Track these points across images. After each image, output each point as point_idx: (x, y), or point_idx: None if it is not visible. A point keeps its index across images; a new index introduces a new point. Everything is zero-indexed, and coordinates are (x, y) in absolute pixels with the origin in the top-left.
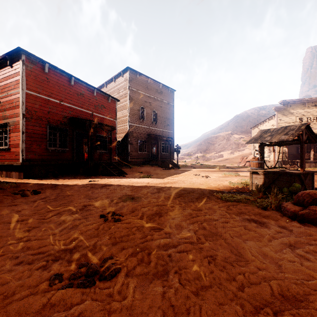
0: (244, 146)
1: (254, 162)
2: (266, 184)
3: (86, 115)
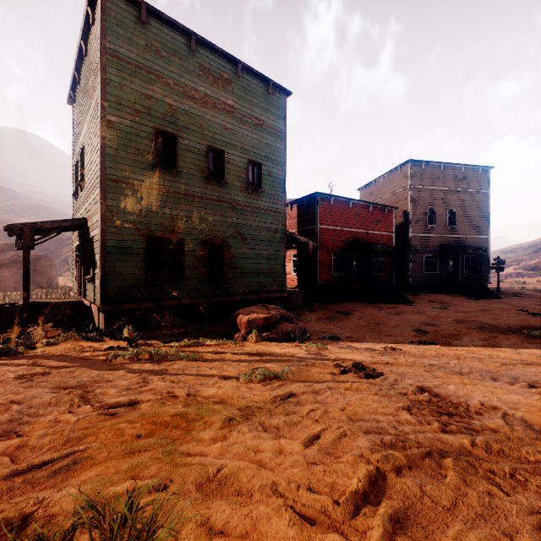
0: None
1: None
2: None
3: (362, 235)
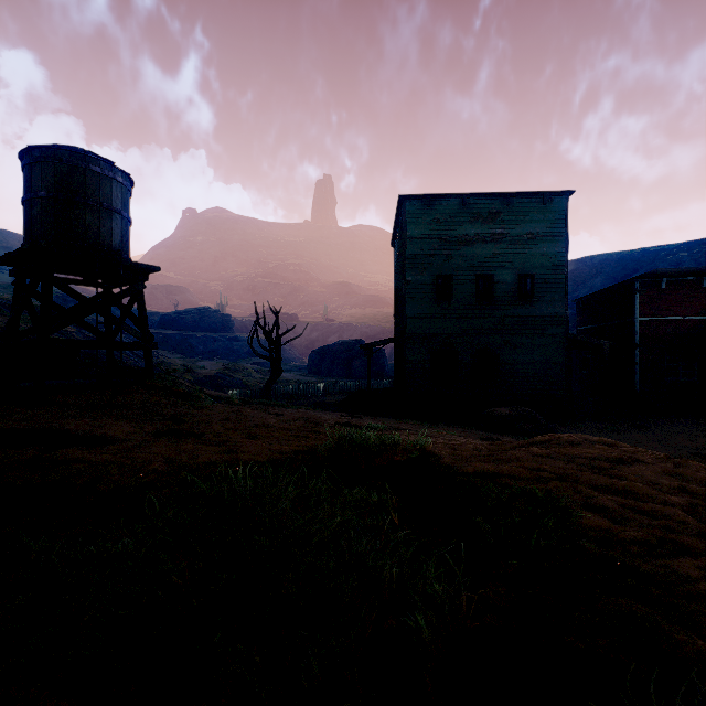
0: None
1: None
2: None
3: None
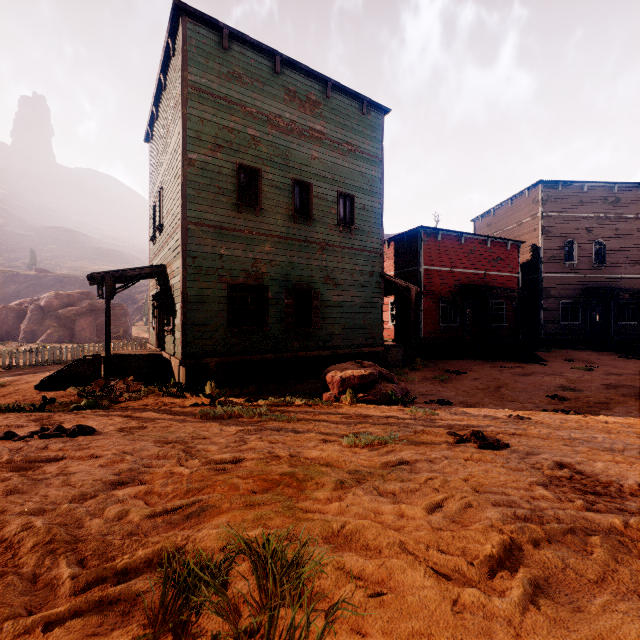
0: None
1: None
2: None
3: (478, 277)
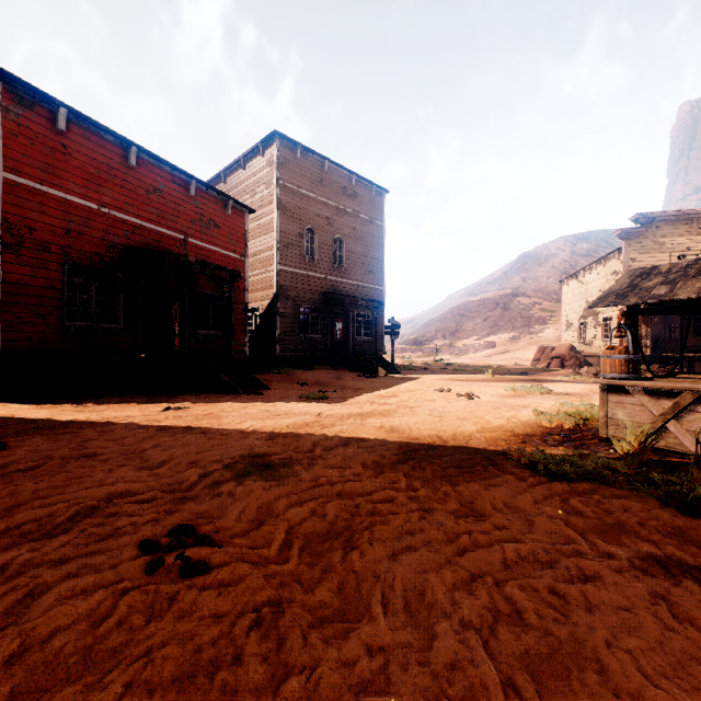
0: (544, 322)
1: (616, 360)
2: (653, 423)
3: (171, 244)
